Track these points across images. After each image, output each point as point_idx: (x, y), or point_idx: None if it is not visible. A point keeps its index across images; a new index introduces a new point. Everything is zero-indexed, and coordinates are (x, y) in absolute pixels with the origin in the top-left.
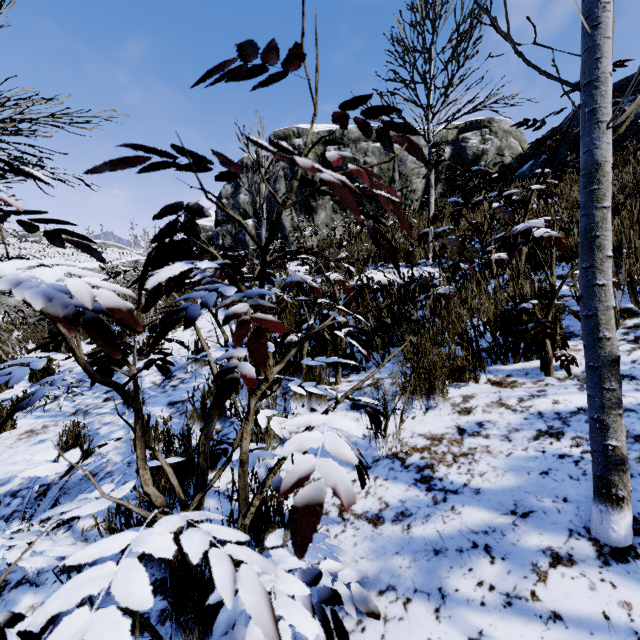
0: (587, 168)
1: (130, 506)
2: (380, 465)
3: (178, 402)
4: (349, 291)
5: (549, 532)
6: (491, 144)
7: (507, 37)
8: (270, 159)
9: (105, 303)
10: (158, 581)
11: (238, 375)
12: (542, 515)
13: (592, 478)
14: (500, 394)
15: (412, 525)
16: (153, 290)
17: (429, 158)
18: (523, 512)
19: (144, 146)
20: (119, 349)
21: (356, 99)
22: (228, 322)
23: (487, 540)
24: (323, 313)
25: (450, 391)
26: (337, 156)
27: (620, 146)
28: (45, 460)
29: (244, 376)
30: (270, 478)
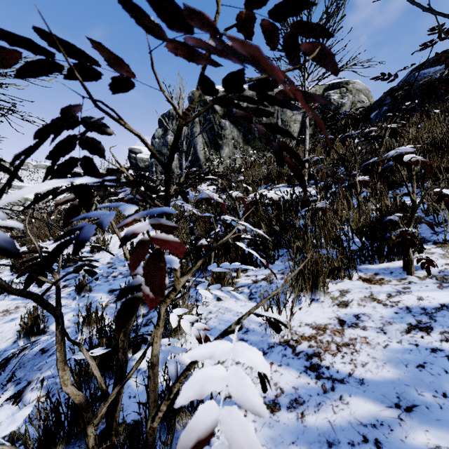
0: None
1: None
2: (274, 351)
3: (116, 290)
4: (247, 205)
5: (435, 429)
6: (347, 99)
7: None
8: None
9: None
10: None
11: (141, 294)
12: (425, 410)
13: None
14: (371, 290)
15: (305, 413)
16: (71, 207)
17: None
18: (406, 406)
19: (2, 31)
20: None
21: None
22: (125, 243)
23: (376, 434)
24: (227, 222)
25: (329, 286)
26: None
27: (441, 100)
28: (12, 336)
29: (146, 295)
30: (176, 386)
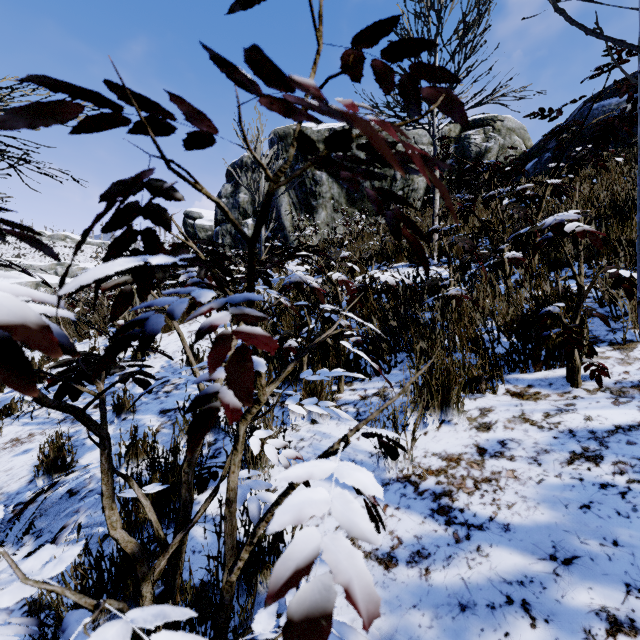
0: None
1: (64, 592)
2: (390, 490)
3: (170, 410)
4: (353, 292)
5: (601, 586)
6: (494, 142)
7: None
8: (269, 156)
9: (0, 317)
10: None
11: (218, 404)
12: (589, 562)
13: None
14: (522, 407)
15: (431, 569)
16: (122, 293)
17: (434, 154)
18: (565, 557)
19: (66, 84)
20: (89, 361)
21: (376, 27)
22: (202, 338)
23: (524, 594)
24: (325, 316)
25: (465, 403)
26: (351, 101)
27: (627, 143)
28: (26, 473)
29: (226, 405)
30: (261, 527)
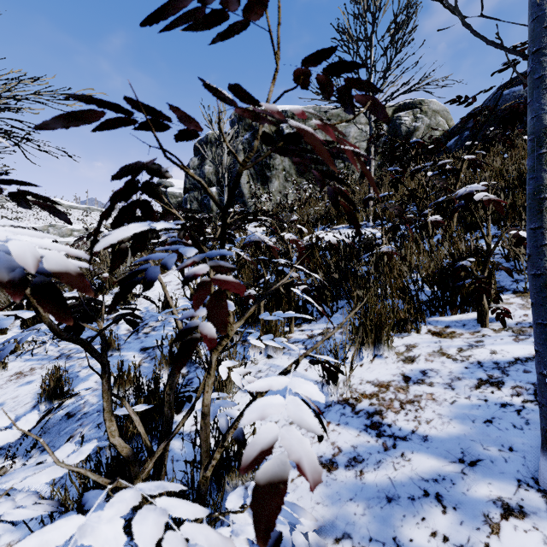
0: (535, 133)
1: (87, 473)
2: (332, 410)
3: (149, 348)
4: (302, 250)
5: (498, 482)
6: (422, 122)
7: (455, 10)
8: (231, 134)
9: (51, 267)
10: (126, 521)
11: (199, 335)
12: (489, 464)
13: (535, 427)
14: (440, 344)
15: (364, 471)
16: (119, 250)
17: (370, 133)
18: (471, 460)
19: (96, 98)
20: (89, 305)
21: (320, 53)
22: (188, 283)
23: (438, 488)
24: (278, 269)
25: (394, 340)
26: (301, 110)
27: None
28: (30, 400)
29: (205, 336)
30: (230, 433)
